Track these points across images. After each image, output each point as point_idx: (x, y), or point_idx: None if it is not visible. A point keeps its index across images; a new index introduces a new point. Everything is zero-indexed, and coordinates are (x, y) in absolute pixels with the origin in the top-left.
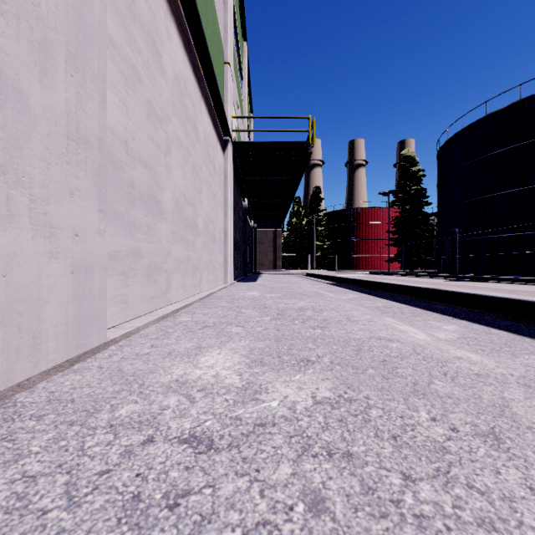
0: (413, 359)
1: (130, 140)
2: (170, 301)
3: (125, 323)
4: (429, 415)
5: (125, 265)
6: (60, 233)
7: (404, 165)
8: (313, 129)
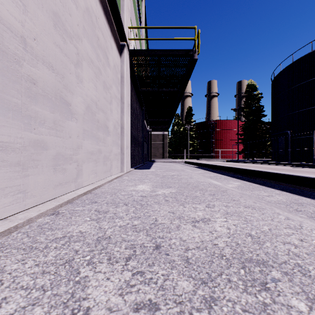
0: None
1: None
2: None
3: None
4: None
5: None
6: None
7: (248, 91)
8: (199, 39)
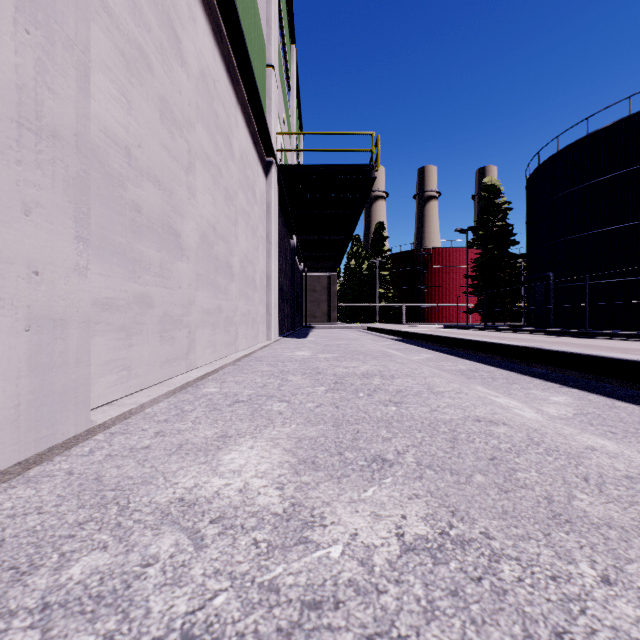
0: (533, 453)
1: (135, 146)
2: (193, 364)
3: (127, 397)
4: (595, 569)
5: (127, 317)
6: (5, 269)
7: (486, 197)
8: (378, 149)
